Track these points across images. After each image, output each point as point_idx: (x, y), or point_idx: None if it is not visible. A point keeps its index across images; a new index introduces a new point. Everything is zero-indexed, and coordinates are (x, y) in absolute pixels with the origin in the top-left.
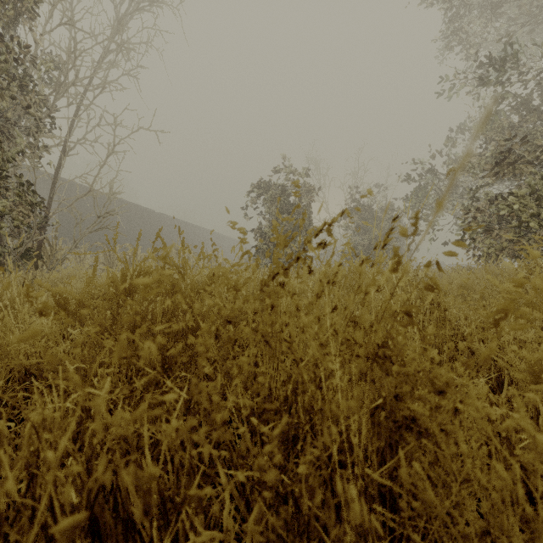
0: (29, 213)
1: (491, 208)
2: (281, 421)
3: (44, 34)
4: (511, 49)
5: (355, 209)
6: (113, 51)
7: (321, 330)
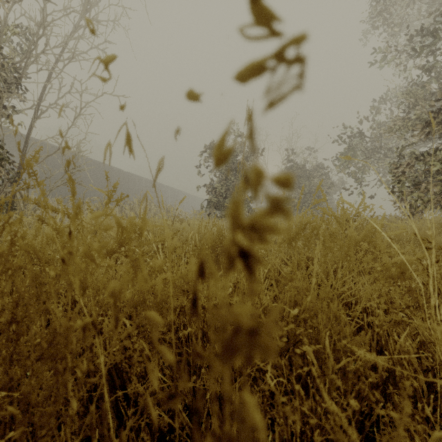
0: None
1: (420, 163)
2: None
3: (13, 3)
4: (438, 20)
5: None
6: (81, 27)
7: None
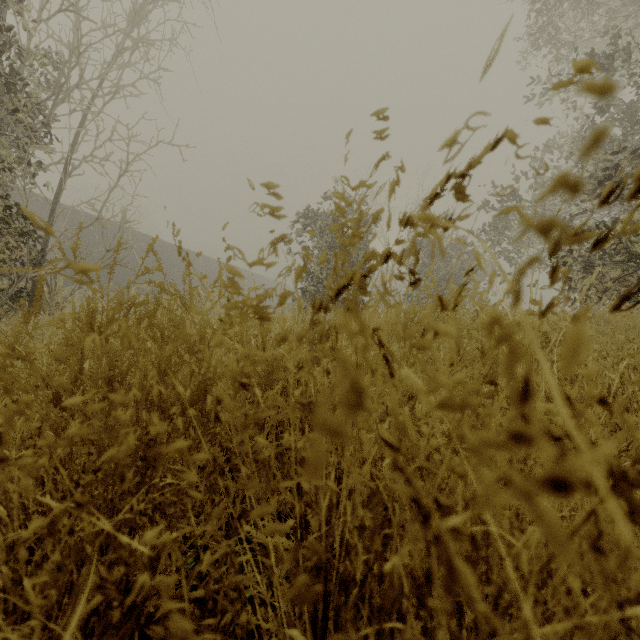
0: (19, 245)
1: (592, 239)
2: (363, 631)
3: (39, 23)
4: (616, 43)
5: (536, 121)
6: (127, 49)
7: (488, 413)
